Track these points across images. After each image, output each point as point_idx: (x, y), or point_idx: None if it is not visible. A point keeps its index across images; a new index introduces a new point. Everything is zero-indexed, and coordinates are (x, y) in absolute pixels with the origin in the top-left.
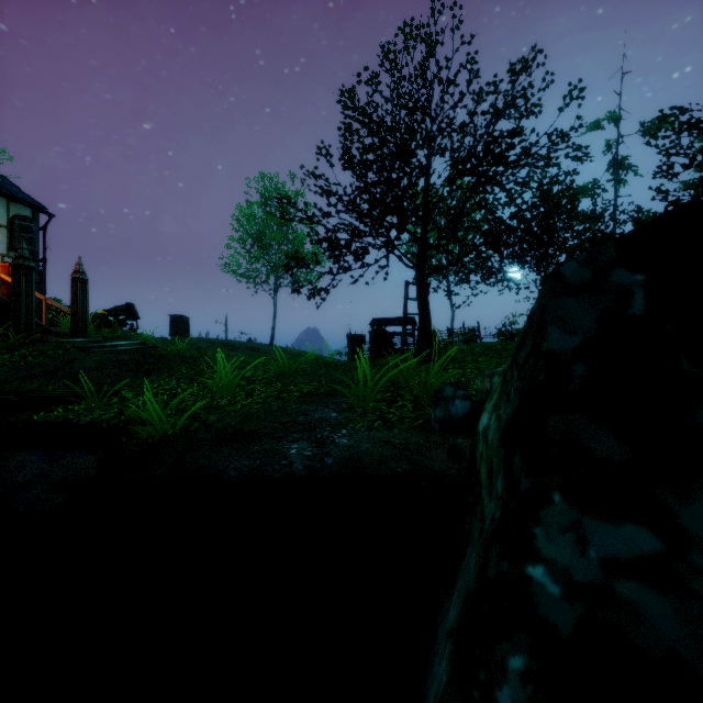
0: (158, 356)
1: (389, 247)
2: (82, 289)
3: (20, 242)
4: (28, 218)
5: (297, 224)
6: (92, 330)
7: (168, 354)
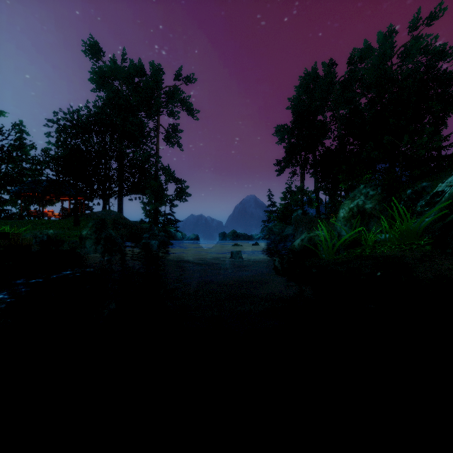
0: None
1: None
2: None
3: None
4: None
5: None
6: None
7: None
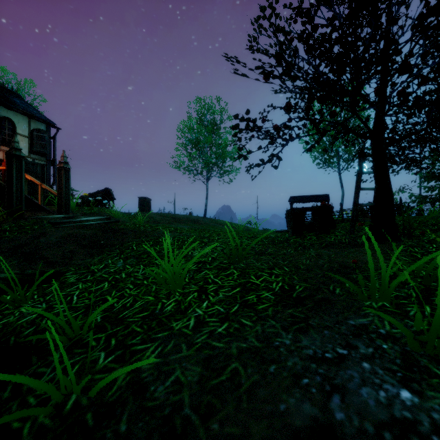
0: (116, 230)
1: (350, 112)
2: (66, 176)
3: (37, 147)
4: (42, 130)
5: (221, 133)
6: (76, 207)
7: (125, 228)
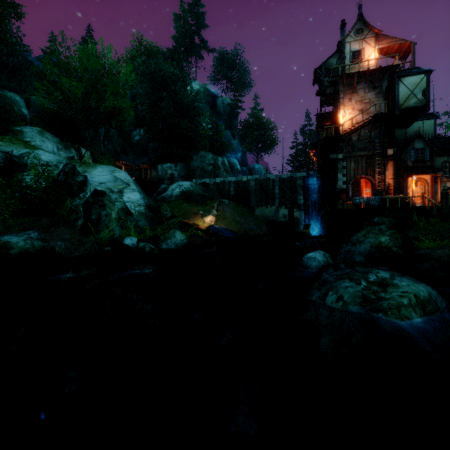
0: None
1: None
2: None
3: None
4: None
5: None
6: None
7: None
